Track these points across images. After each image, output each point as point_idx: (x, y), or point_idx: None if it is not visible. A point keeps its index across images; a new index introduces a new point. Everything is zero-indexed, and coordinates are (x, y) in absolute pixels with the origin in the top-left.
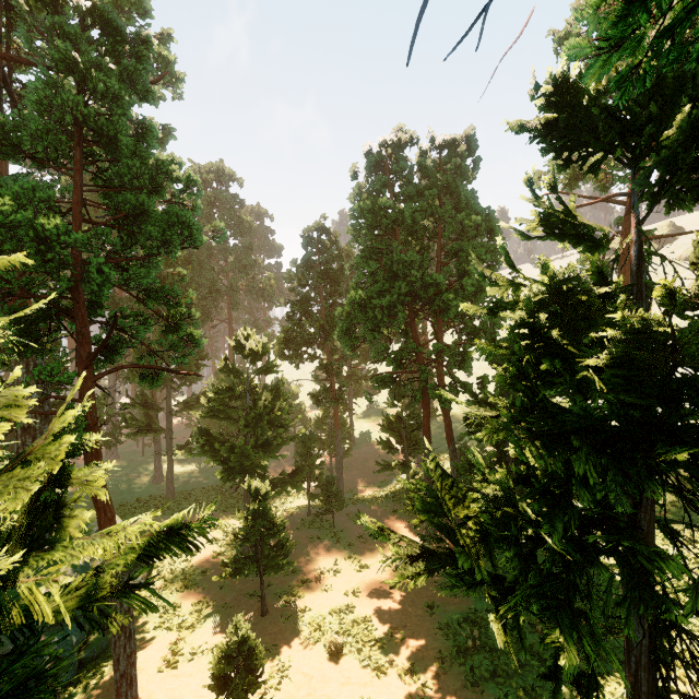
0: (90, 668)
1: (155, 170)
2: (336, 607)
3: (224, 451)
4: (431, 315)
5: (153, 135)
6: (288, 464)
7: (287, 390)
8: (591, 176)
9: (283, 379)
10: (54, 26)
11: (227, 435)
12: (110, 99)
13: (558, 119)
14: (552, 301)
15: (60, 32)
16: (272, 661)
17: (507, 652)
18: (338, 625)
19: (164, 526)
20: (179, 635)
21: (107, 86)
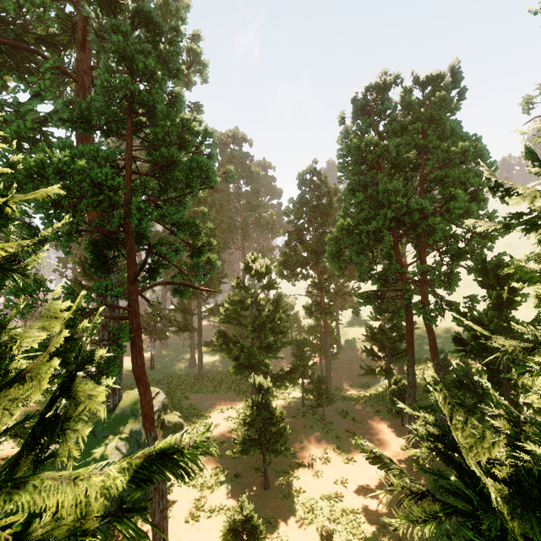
0: None
1: (183, 130)
2: (327, 494)
3: (236, 350)
4: (415, 238)
5: (180, 101)
6: (286, 361)
7: (286, 302)
8: None
9: (282, 294)
10: (111, 27)
11: (240, 336)
12: (149, 76)
13: None
14: None
15: (116, 31)
16: (272, 533)
17: None
18: (328, 511)
19: (156, 449)
20: (202, 493)
21: (146, 66)
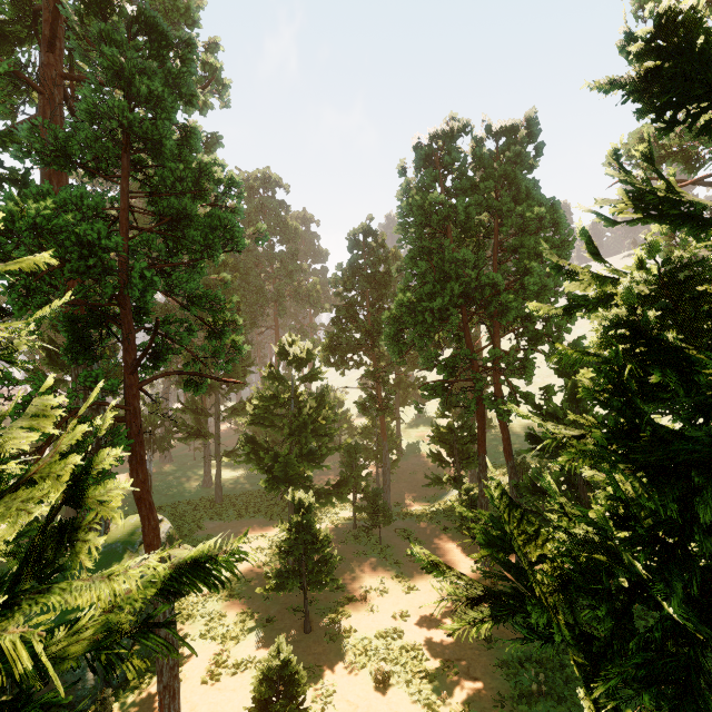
0: (138, 672)
1: (199, 174)
2: (383, 631)
3: (268, 460)
4: (487, 318)
5: (196, 138)
6: (334, 473)
7: (333, 397)
8: (676, 157)
9: (328, 387)
10: (101, 34)
11: (273, 442)
12: (154, 103)
13: (662, 67)
14: (660, 294)
15: (108, 40)
16: (315, 684)
17: (579, 703)
18: (384, 651)
19: (187, 558)
20: (223, 645)
21: (151, 90)
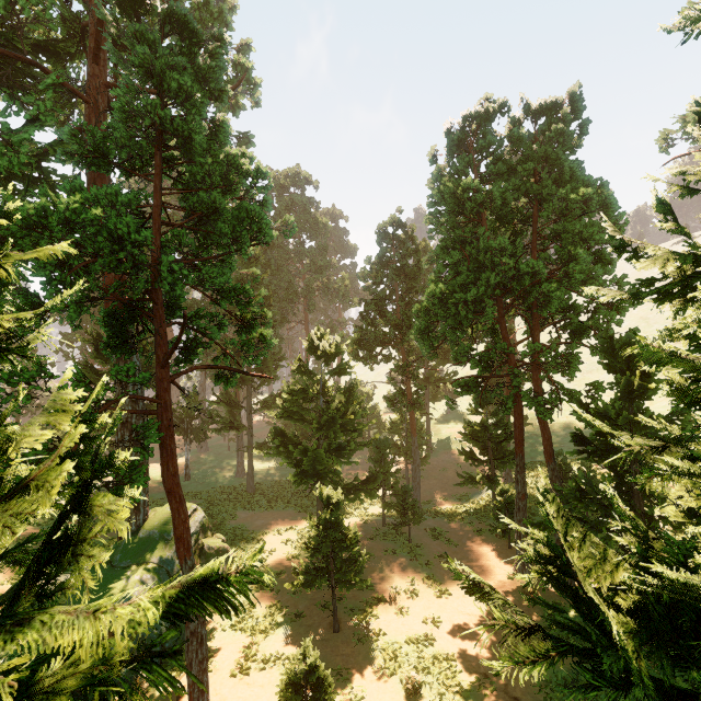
0: None
1: (228, 169)
2: (414, 636)
3: (297, 454)
4: (525, 310)
5: (225, 132)
6: (363, 468)
7: (362, 392)
8: None
9: (356, 381)
10: (134, 34)
11: (302, 435)
12: (184, 99)
13: None
14: None
15: (141, 40)
16: (343, 687)
17: None
18: (415, 658)
19: (196, 577)
20: (253, 638)
21: (181, 85)
